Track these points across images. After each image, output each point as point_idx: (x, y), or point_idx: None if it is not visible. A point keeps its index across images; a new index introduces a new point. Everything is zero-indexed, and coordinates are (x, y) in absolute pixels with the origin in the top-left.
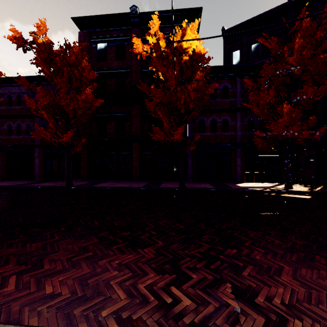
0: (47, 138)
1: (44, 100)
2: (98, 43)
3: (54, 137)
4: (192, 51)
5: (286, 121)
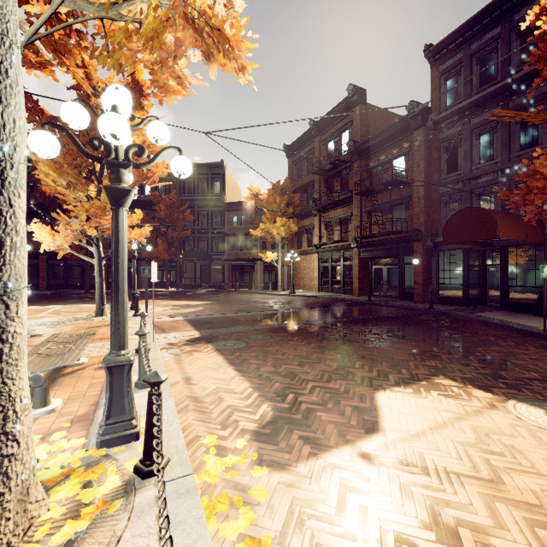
0: None
1: None
2: None
3: None
4: None
5: (162, 249)
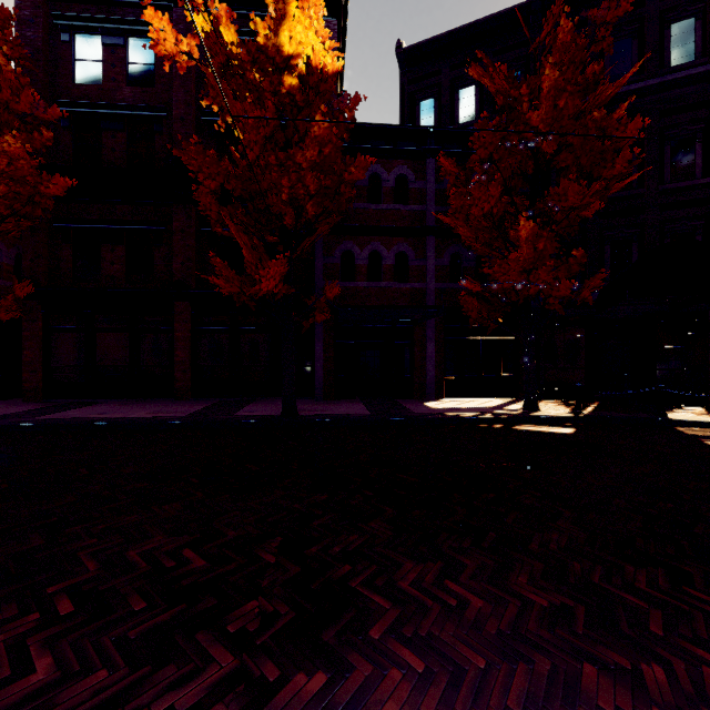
0: None
1: None
2: (78, 32)
3: None
4: (305, 64)
5: (526, 258)
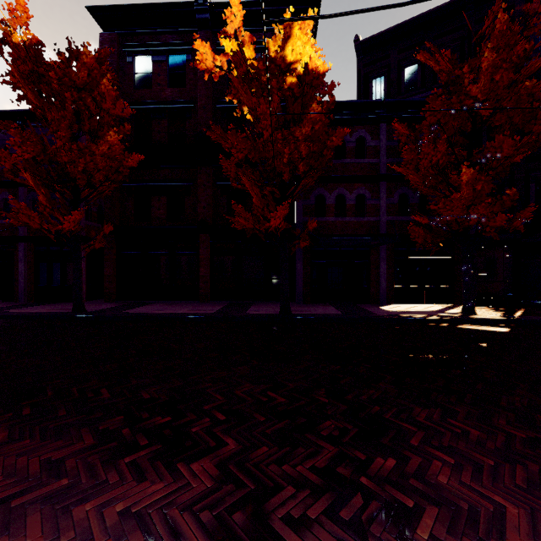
0: (32, 223)
1: (24, 150)
2: (137, 55)
3: (50, 222)
4: (303, 68)
5: (466, 197)
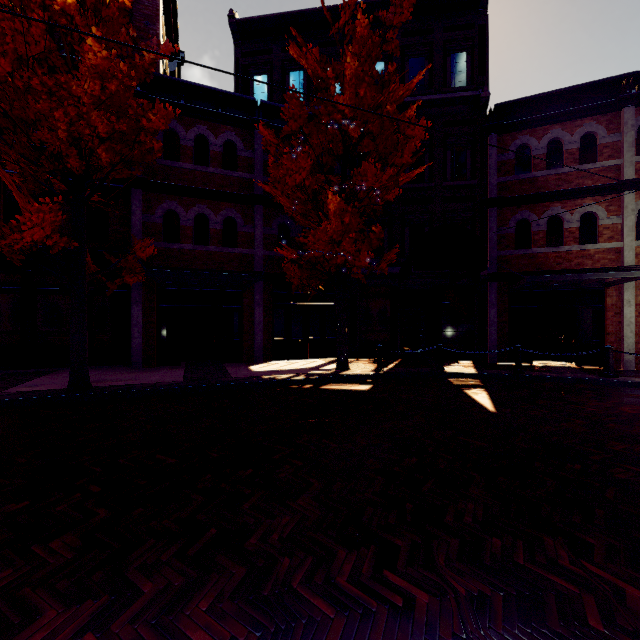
0: None
1: None
2: None
3: None
4: None
5: (335, 230)
